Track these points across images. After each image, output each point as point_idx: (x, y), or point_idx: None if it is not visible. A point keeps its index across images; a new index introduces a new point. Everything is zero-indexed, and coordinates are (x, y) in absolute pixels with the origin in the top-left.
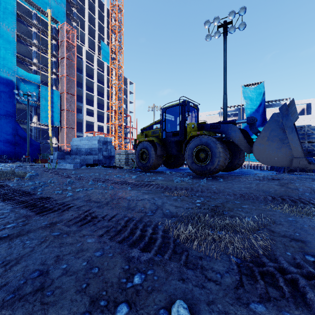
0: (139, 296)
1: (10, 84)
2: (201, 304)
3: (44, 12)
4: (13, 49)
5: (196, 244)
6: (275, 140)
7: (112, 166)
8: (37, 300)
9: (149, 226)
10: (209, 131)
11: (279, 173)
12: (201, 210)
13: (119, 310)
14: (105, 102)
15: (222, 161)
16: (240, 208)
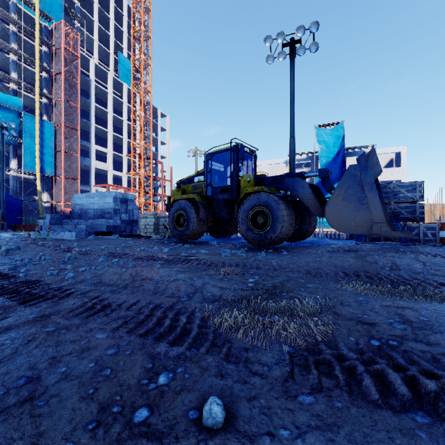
0: (164, 397)
1: None
2: (241, 401)
3: (29, 2)
4: None
5: (243, 333)
6: (352, 200)
7: (135, 235)
8: (24, 413)
9: (183, 314)
10: (270, 186)
11: (359, 243)
12: (253, 291)
13: (137, 415)
14: (124, 142)
15: (286, 227)
16: (303, 288)
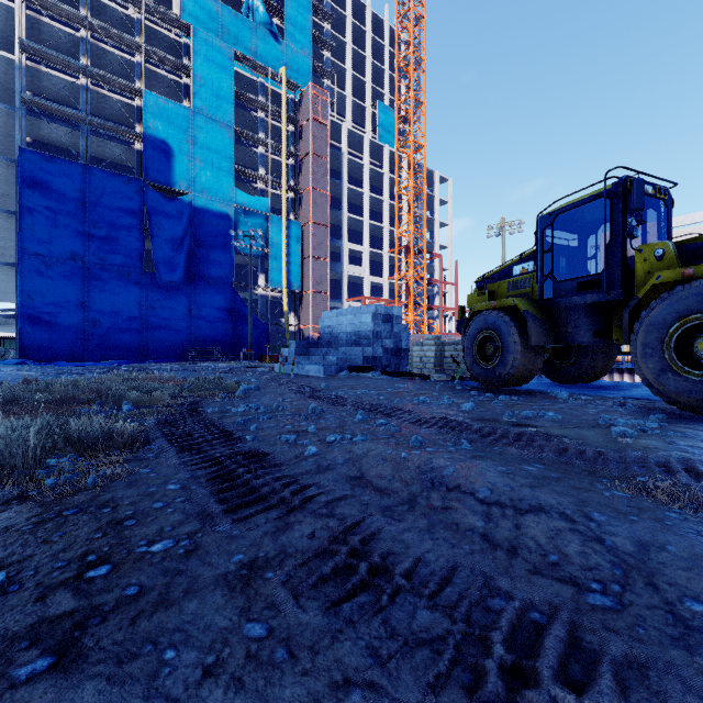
0: None
1: (225, 222)
2: None
3: (276, 76)
4: (229, 158)
5: None
6: None
7: (404, 373)
8: None
9: None
10: None
11: None
12: None
13: None
14: (385, 232)
15: None
16: None
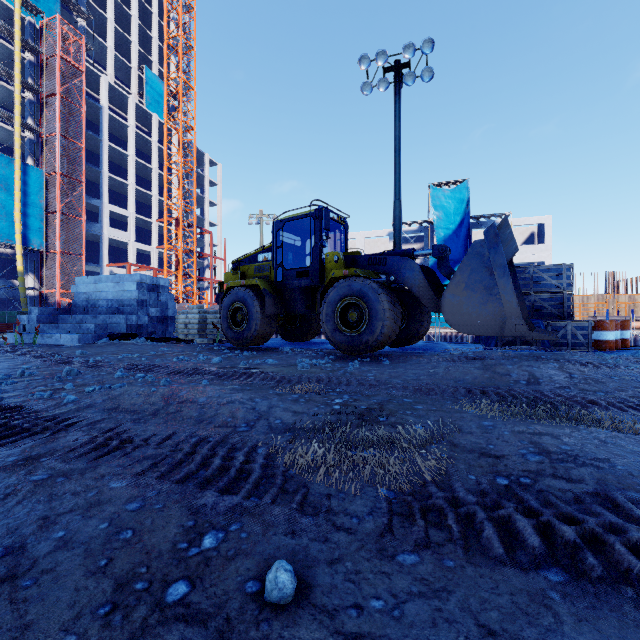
0: (211, 566)
1: None
2: (319, 566)
3: None
4: None
5: (324, 474)
6: (477, 289)
7: (170, 339)
8: (1, 598)
9: (240, 451)
10: (366, 269)
11: (488, 348)
12: (341, 416)
13: (171, 592)
14: (153, 201)
15: (388, 326)
16: (410, 411)
